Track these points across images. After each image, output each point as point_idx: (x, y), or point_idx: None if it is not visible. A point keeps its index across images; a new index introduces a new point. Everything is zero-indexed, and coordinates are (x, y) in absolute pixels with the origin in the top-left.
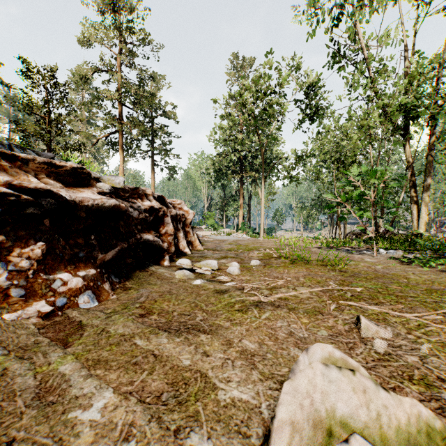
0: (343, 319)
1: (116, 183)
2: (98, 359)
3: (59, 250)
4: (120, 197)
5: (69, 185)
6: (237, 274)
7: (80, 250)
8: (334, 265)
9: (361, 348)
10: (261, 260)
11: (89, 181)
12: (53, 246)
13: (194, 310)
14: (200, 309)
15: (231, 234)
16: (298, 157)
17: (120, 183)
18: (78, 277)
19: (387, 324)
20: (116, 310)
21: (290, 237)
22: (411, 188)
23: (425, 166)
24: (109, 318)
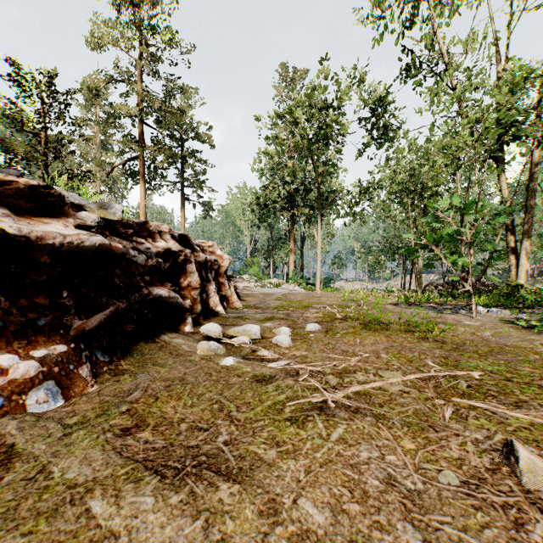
0: (474, 440)
1: (110, 213)
2: None
3: None
4: (118, 235)
5: (25, 212)
6: (288, 346)
7: (40, 315)
8: (426, 331)
9: (537, 524)
10: (321, 324)
11: (62, 208)
12: None
13: (217, 418)
14: (226, 415)
15: (280, 286)
16: (364, 189)
17: (117, 214)
18: (31, 359)
19: None
20: (86, 418)
21: (353, 289)
22: (508, 227)
23: (526, 199)
24: (65, 439)
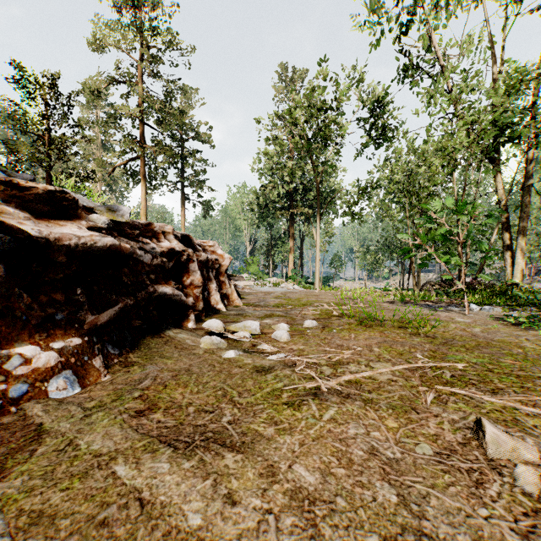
0: (451, 420)
1: (119, 216)
2: (41, 510)
3: (22, 311)
4: (125, 235)
5: (43, 215)
6: (287, 340)
7: (57, 310)
8: (418, 327)
9: (495, 484)
10: (318, 320)
11: (75, 211)
12: (11, 305)
13: (221, 402)
14: (230, 400)
15: (279, 284)
16: (362, 189)
17: (125, 216)
18: (50, 350)
19: (523, 430)
20: (103, 402)
21: (352, 287)
22: (504, 227)
23: (521, 199)
24: (86, 419)
